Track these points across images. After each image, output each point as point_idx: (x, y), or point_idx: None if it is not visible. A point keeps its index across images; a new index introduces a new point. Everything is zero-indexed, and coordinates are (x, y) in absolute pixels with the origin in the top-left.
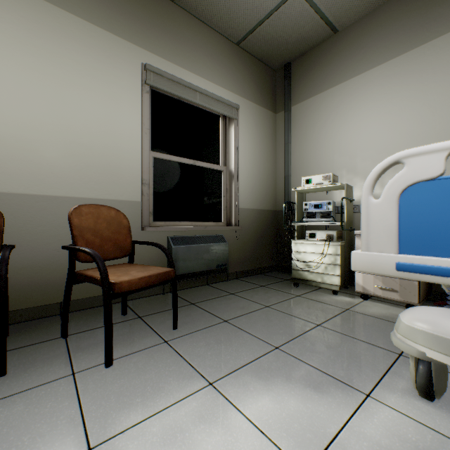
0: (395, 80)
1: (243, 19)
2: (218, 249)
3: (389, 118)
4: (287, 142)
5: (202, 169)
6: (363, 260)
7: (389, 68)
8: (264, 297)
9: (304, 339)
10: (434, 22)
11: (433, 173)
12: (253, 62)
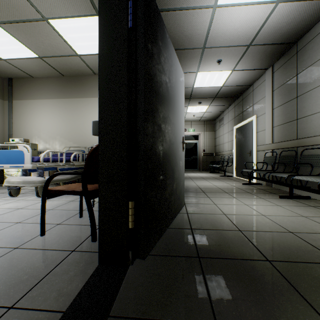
0: (53, 107)
1: None
2: None
3: (51, 120)
4: (10, 117)
5: None
6: None
7: (52, 102)
8: None
9: None
10: (63, 93)
11: None
12: None
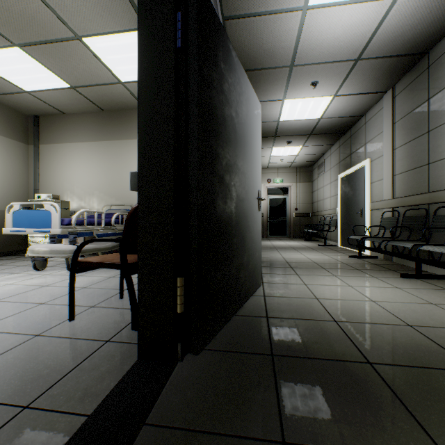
0: (90, 152)
1: None
2: None
3: (88, 170)
4: (36, 167)
5: None
6: (5, 230)
7: (88, 146)
8: None
9: (7, 269)
10: (103, 134)
11: (18, 209)
12: (4, 108)
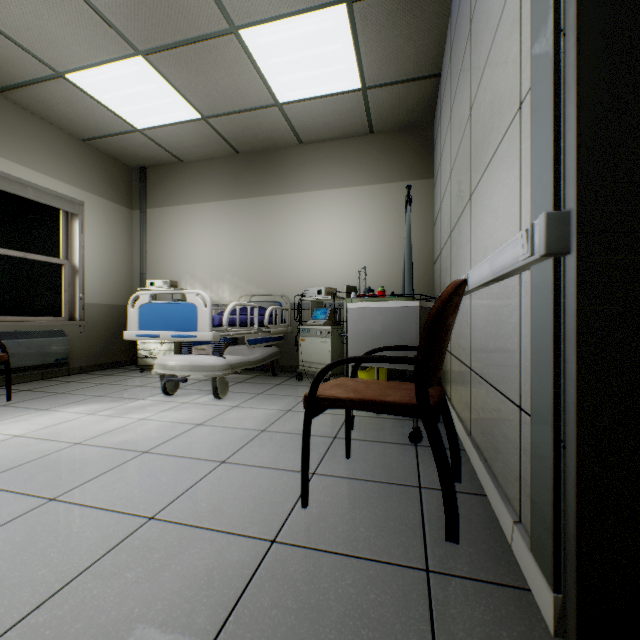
0: (219, 217)
1: (87, 129)
2: (57, 343)
3: (215, 243)
4: (143, 241)
5: (37, 262)
6: (128, 334)
7: (216, 207)
8: (105, 380)
9: (122, 391)
10: (237, 189)
11: (147, 301)
12: (104, 158)
